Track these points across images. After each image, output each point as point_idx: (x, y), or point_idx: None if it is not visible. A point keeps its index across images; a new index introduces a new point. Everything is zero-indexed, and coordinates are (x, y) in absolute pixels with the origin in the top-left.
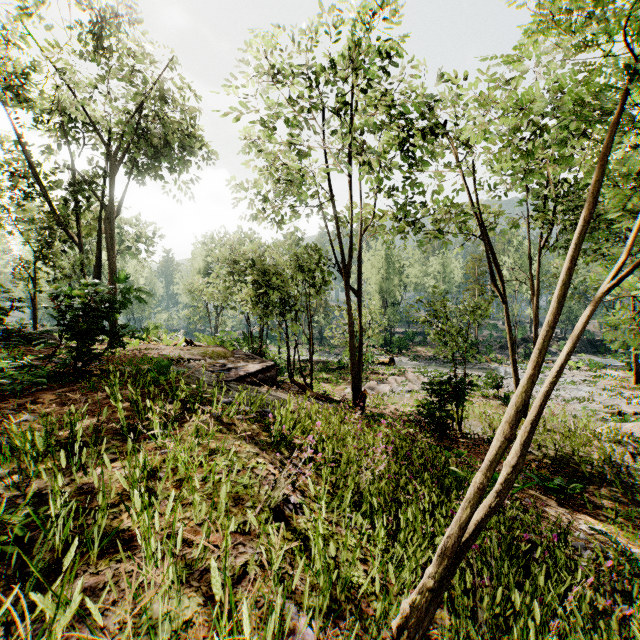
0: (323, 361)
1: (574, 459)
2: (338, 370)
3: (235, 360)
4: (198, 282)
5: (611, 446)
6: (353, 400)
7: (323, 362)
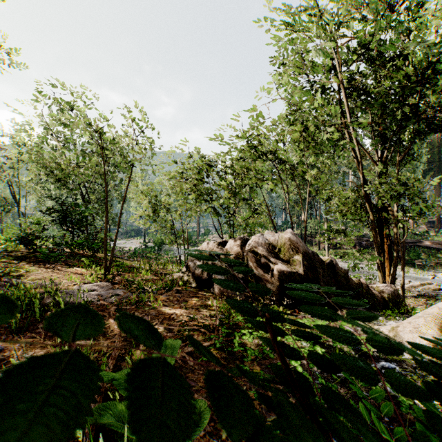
0: None
1: None
2: None
3: None
4: None
5: None
6: None
7: None
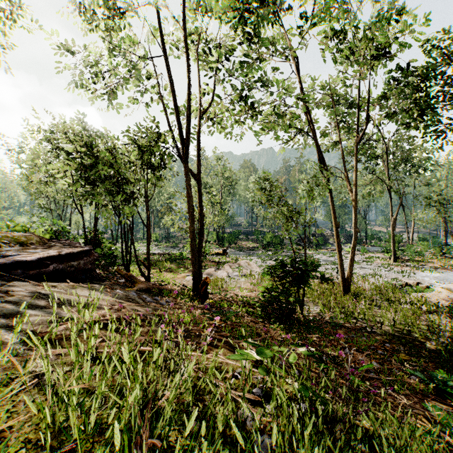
0: (167, 253)
1: (413, 335)
2: (180, 260)
3: (35, 247)
4: (38, 178)
5: (439, 318)
6: (193, 289)
7: (167, 254)
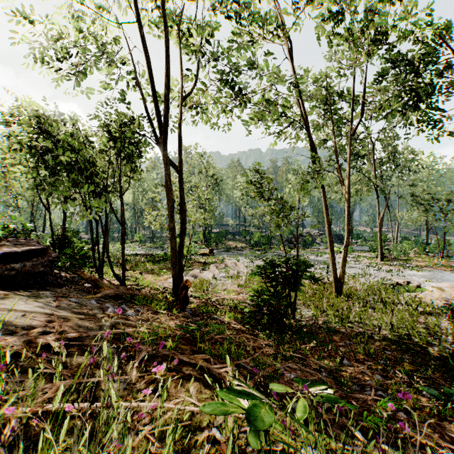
0: (151, 254)
1: (413, 339)
2: (164, 261)
3: None
4: None
5: (438, 320)
6: (173, 293)
7: (151, 255)
